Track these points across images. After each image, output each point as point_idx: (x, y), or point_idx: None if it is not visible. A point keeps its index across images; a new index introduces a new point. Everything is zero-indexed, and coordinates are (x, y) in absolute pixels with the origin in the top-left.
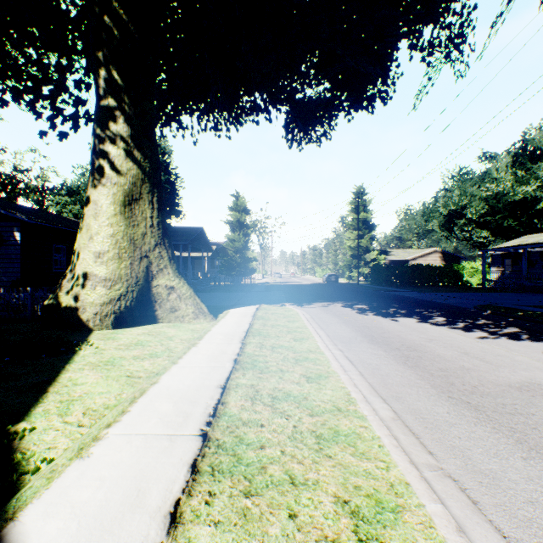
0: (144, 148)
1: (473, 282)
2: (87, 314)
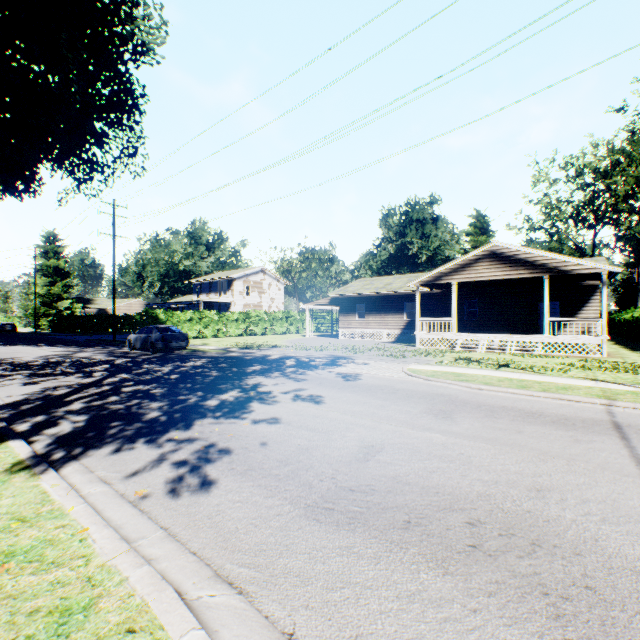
0: None
1: None
2: None
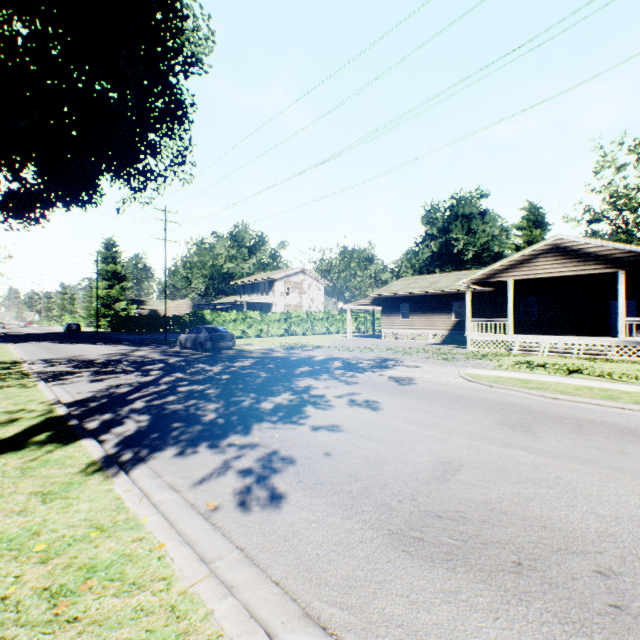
0: None
1: None
2: None
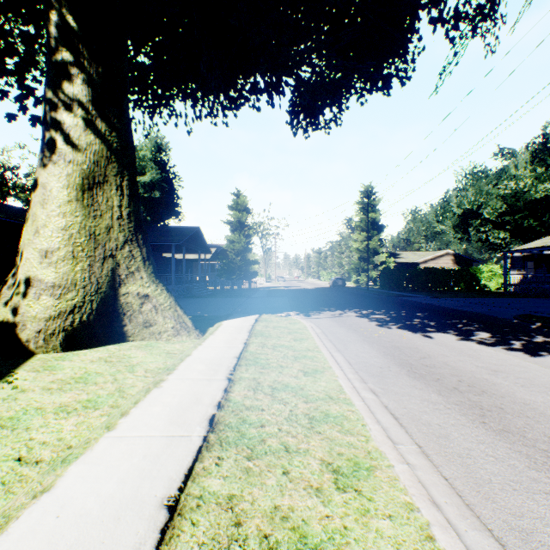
0: (110, 118)
1: (491, 286)
2: (27, 332)
